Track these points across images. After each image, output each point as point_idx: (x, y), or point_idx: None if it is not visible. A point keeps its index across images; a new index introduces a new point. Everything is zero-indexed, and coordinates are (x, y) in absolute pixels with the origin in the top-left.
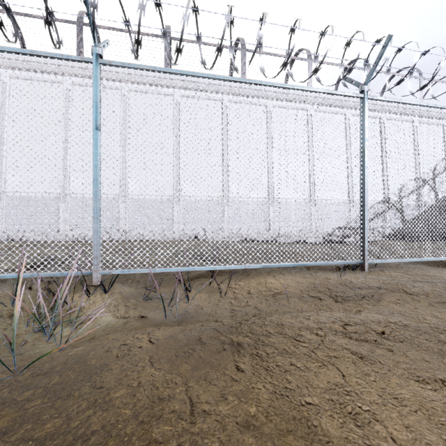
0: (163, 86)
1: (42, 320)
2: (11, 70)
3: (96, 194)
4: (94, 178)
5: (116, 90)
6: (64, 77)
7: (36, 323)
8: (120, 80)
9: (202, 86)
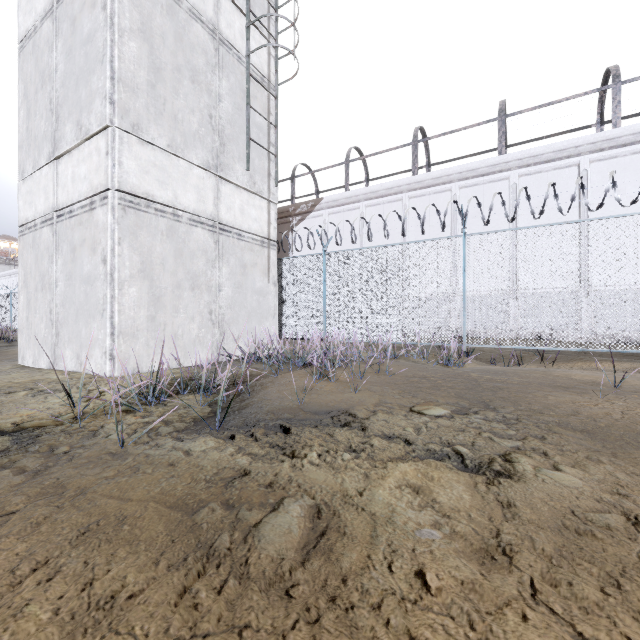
0: (496, 173)
1: (447, 360)
2: (366, 201)
3: (464, 305)
4: (463, 297)
5: (446, 192)
6: (402, 195)
7: (440, 364)
8: (450, 181)
9: (547, 157)
